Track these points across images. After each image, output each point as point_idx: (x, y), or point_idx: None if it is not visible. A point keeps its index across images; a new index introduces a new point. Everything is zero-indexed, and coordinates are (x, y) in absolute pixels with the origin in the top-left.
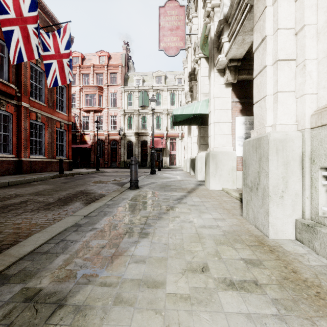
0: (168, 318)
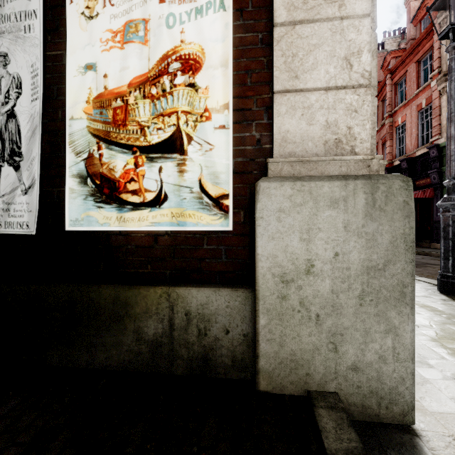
0: (416, 312)
